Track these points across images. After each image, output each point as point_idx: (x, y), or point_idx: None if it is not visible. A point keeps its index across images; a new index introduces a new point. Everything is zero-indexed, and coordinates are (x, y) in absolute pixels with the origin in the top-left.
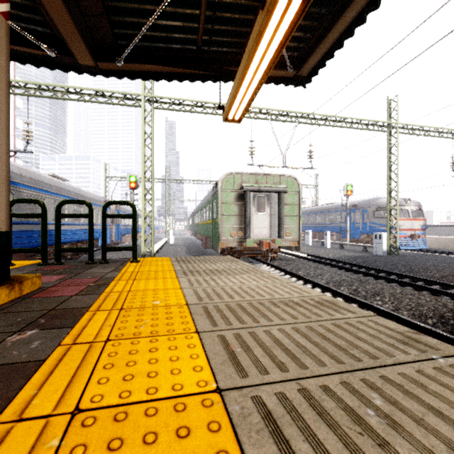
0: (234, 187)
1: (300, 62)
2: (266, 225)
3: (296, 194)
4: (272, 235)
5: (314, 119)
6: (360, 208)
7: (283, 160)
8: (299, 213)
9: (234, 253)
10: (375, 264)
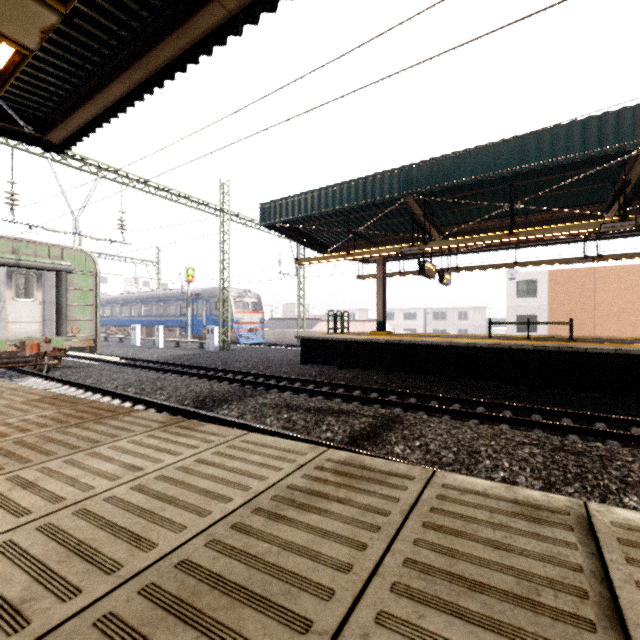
0: None
1: (48, 125)
2: (36, 318)
3: (92, 275)
4: (47, 332)
5: (129, 178)
6: (203, 297)
7: (75, 224)
8: (96, 301)
9: None
10: (198, 361)
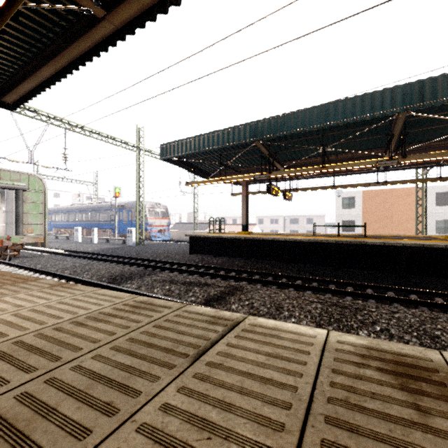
0: None
1: (4, 91)
2: (0, 223)
3: (42, 192)
4: (8, 232)
5: (70, 125)
6: (126, 208)
7: (31, 157)
8: (45, 211)
9: None
10: (120, 252)
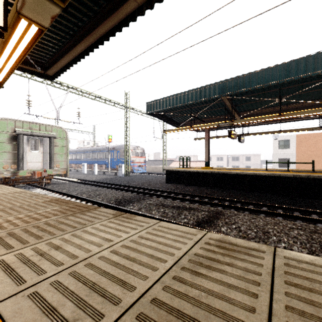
0: (7, 130)
1: (47, 66)
2: (39, 160)
3: (65, 139)
4: (45, 167)
5: (82, 92)
6: (116, 150)
7: (57, 115)
8: (67, 152)
9: (9, 182)
10: (115, 181)
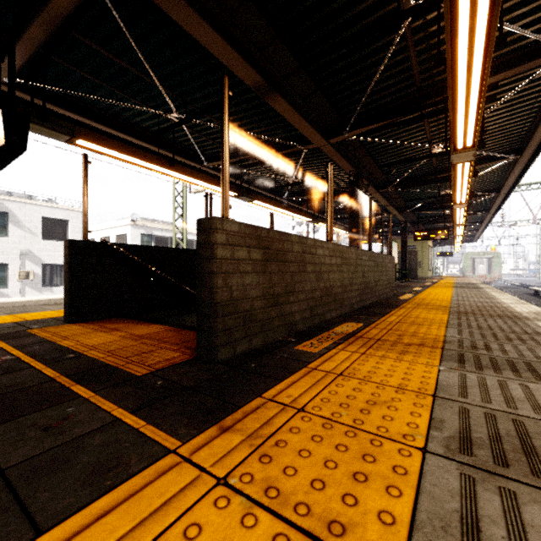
0: (469, 257)
1: (473, 239)
2: (484, 270)
3: (499, 258)
4: (486, 273)
5: (520, 221)
6: None
7: (499, 242)
8: (500, 265)
9: None
10: None
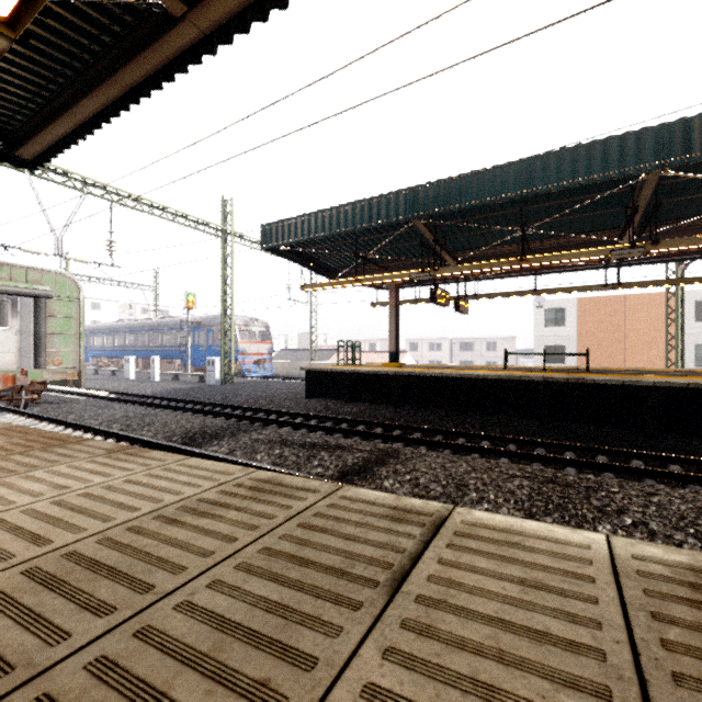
0: None
1: (19, 139)
2: (11, 349)
3: (75, 301)
4: (24, 364)
5: (119, 195)
6: (205, 326)
7: (58, 245)
8: (80, 330)
9: None
10: (196, 395)
